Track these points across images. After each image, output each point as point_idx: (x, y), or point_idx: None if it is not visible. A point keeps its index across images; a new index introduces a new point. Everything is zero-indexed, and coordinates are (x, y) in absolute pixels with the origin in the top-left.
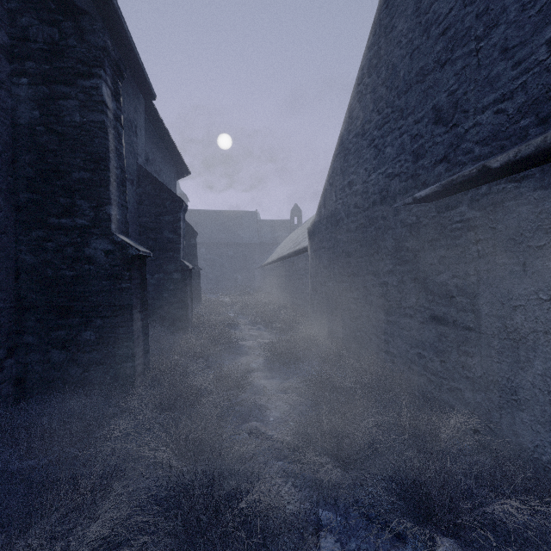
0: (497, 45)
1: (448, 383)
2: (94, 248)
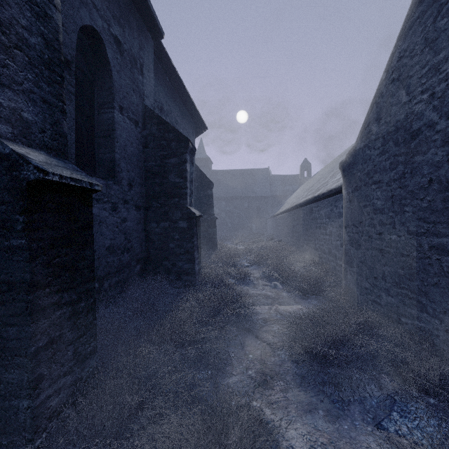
0: None
1: None
2: None
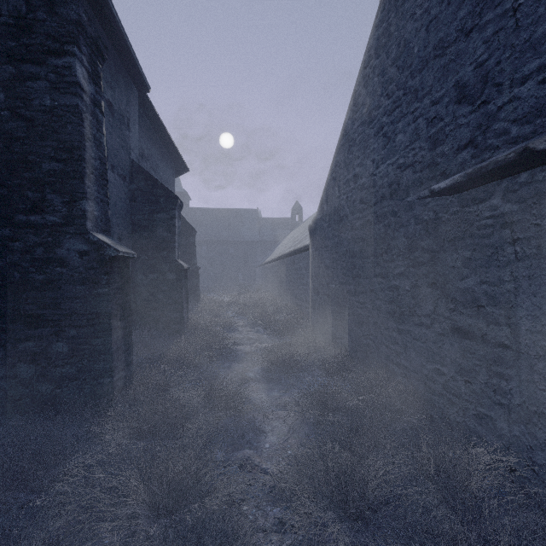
0: None
1: (474, 408)
2: (67, 248)
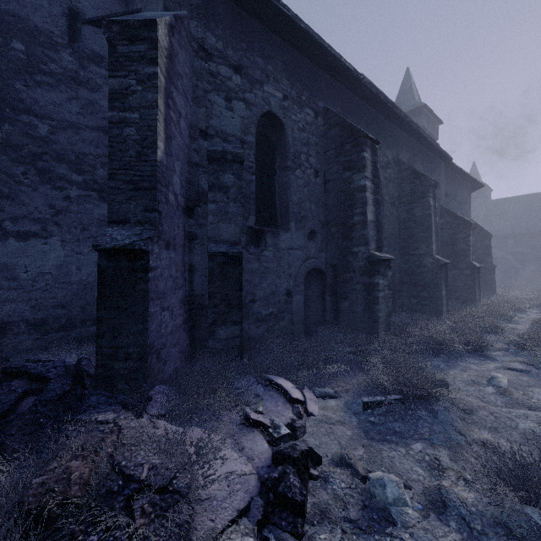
0: None
1: None
2: (426, 261)
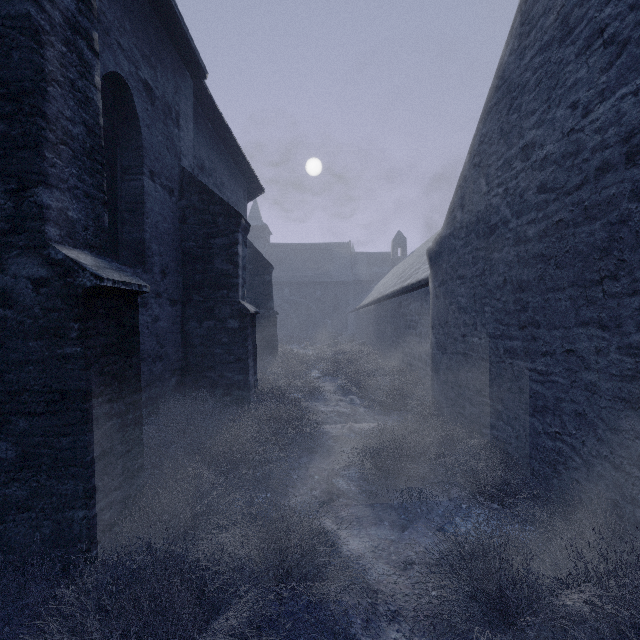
0: None
1: None
2: (13, 274)
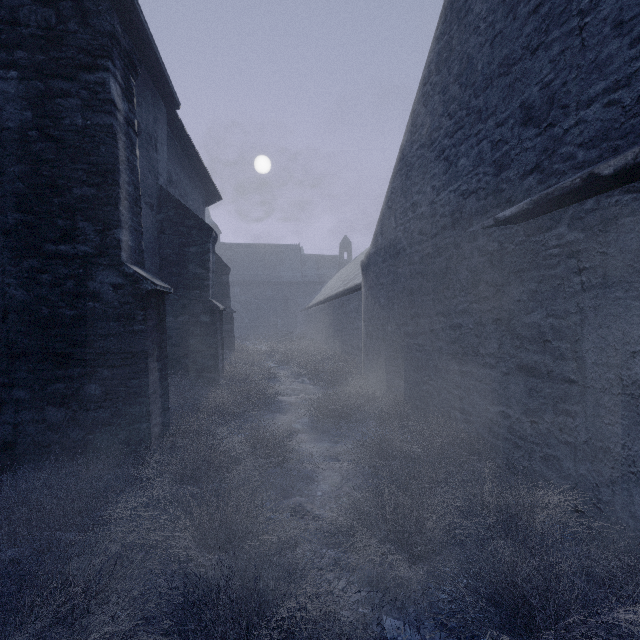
0: (608, 18)
1: (540, 450)
2: (100, 281)
